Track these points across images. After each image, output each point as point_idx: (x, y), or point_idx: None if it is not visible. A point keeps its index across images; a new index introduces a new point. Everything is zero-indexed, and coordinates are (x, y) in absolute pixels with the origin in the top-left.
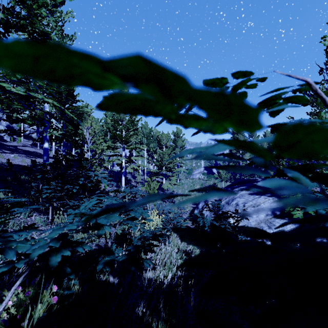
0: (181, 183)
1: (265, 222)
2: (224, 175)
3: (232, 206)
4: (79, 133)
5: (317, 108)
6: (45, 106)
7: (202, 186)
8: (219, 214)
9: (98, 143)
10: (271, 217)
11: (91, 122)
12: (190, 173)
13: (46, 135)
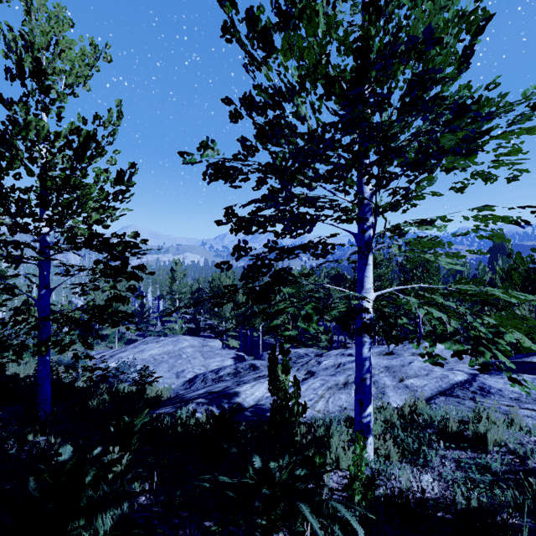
0: None
1: None
2: None
3: None
4: None
5: None
6: None
7: None
8: None
9: None
10: None
11: None
12: None
13: None
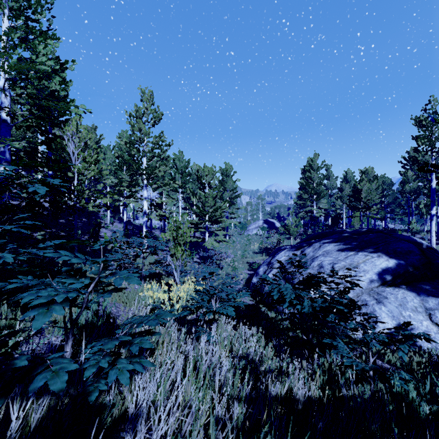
0: (232, 242)
1: (368, 292)
2: (293, 228)
3: (313, 269)
4: (54, 142)
5: (427, 129)
6: (3, 103)
7: (261, 244)
8: (303, 279)
9: (88, 160)
10: (378, 285)
11: (77, 124)
12: (244, 228)
13: (5, 152)
